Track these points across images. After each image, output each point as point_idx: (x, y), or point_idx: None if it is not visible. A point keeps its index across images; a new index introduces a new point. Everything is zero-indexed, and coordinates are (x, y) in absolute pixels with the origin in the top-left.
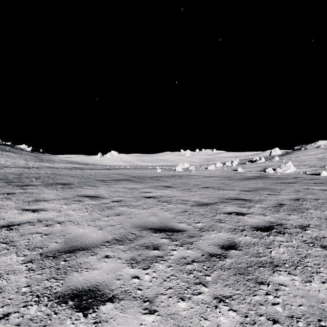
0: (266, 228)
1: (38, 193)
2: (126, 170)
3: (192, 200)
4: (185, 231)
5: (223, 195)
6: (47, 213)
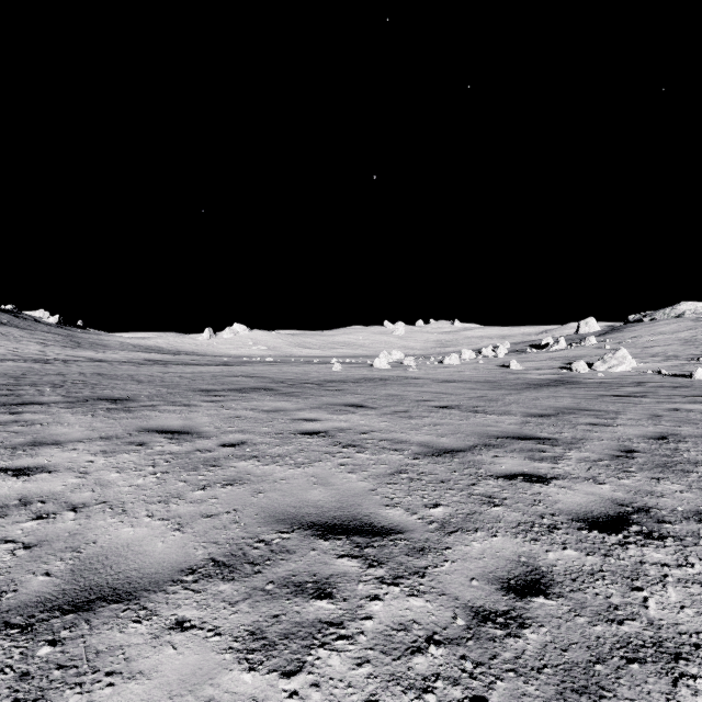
0: (612, 522)
1: (46, 423)
2: (265, 367)
3: (416, 439)
4: (402, 533)
5: (486, 427)
6: (52, 478)
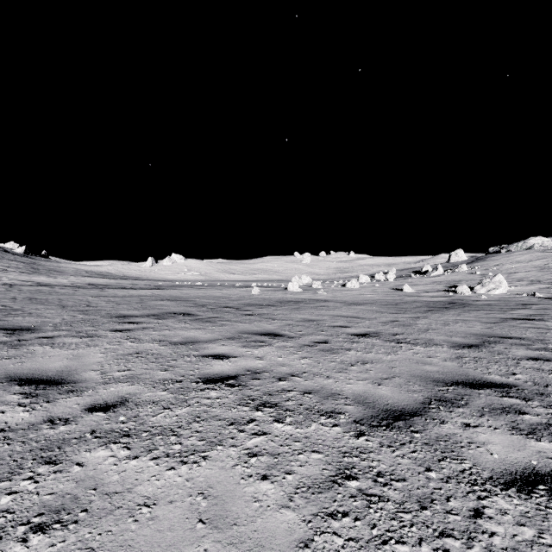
0: None
1: None
2: (192, 291)
3: (348, 390)
4: None
5: (421, 365)
6: None
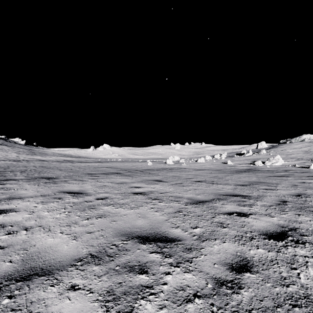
0: (279, 235)
1: (16, 189)
2: (117, 163)
3: (186, 196)
4: (180, 241)
5: (218, 190)
6: (17, 215)
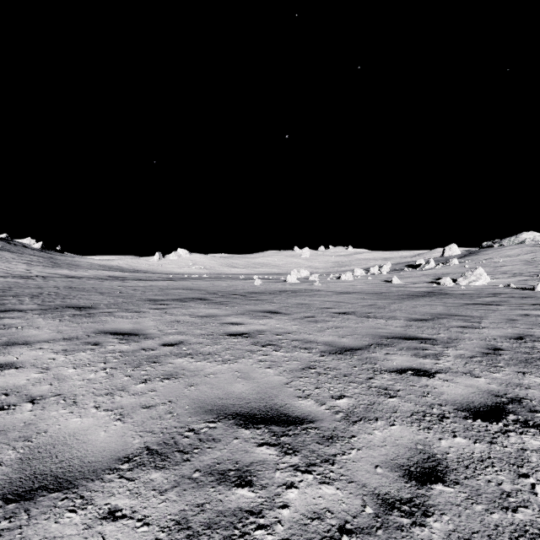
0: (491, 411)
1: (20, 327)
2: (201, 282)
3: (321, 339)
4: (313, 423)
5: (377, 329)
6: (18, 374)
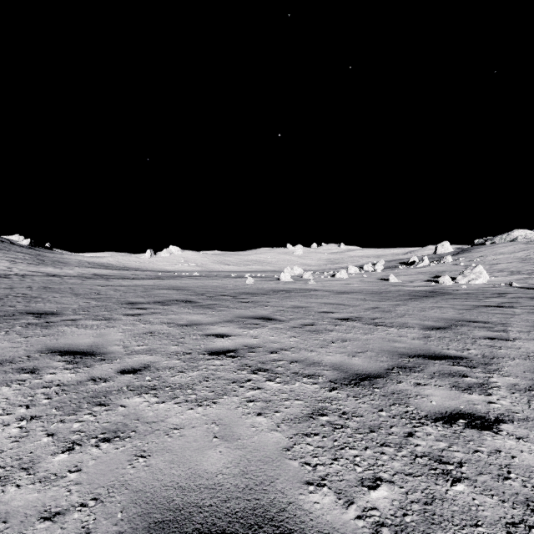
0: None
1: None
2: (191, 281)
3: (327, 360)
4: None
5: (392, 342)
6: None
